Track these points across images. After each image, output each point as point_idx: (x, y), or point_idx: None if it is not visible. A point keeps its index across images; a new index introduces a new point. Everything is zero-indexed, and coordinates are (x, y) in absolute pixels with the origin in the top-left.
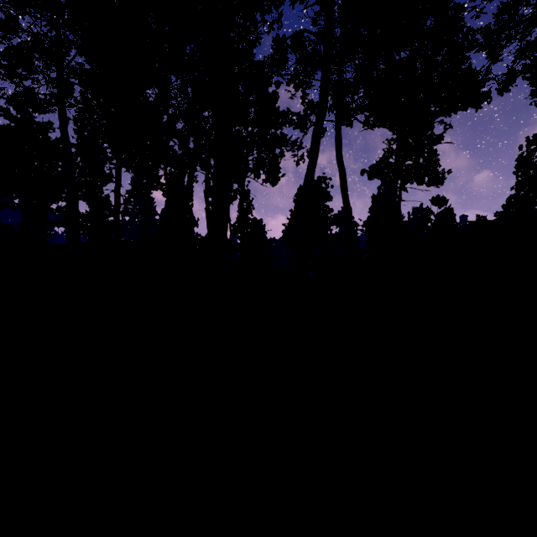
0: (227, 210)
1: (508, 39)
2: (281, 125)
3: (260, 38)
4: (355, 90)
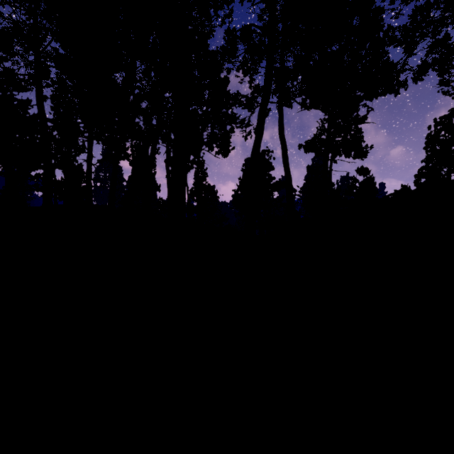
0: (185, 178)
1: (422, 36)
2: (231, 105)
3: (213, 30)
4: (294, 76)
